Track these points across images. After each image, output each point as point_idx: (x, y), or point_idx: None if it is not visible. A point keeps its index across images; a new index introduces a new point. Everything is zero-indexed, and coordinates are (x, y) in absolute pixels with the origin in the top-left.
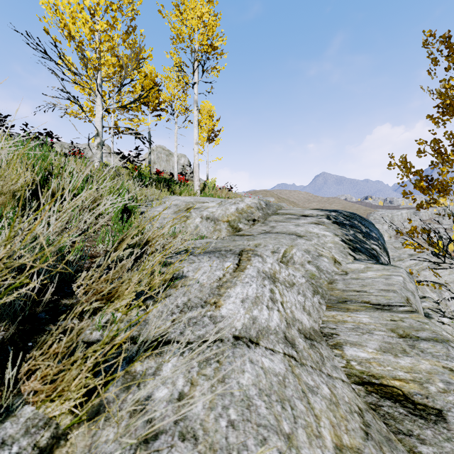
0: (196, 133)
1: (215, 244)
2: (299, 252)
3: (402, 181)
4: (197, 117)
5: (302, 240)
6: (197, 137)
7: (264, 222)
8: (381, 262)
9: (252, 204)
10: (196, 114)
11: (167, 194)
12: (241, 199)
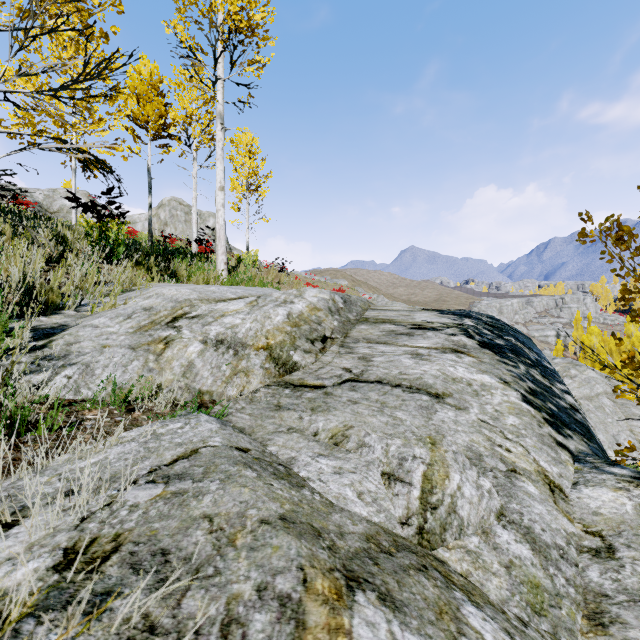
0: (220, 169)
1: (195, 489)
2: (467, 481)
3: (621, 266)
4: (222, 142)
5: (447, 409)
6: (222, 177)
7: (344, 342)
8: (597, 439)
9: (320, 303)
10: (220, 137)
11: (155, 279)
12: (298, 292)
